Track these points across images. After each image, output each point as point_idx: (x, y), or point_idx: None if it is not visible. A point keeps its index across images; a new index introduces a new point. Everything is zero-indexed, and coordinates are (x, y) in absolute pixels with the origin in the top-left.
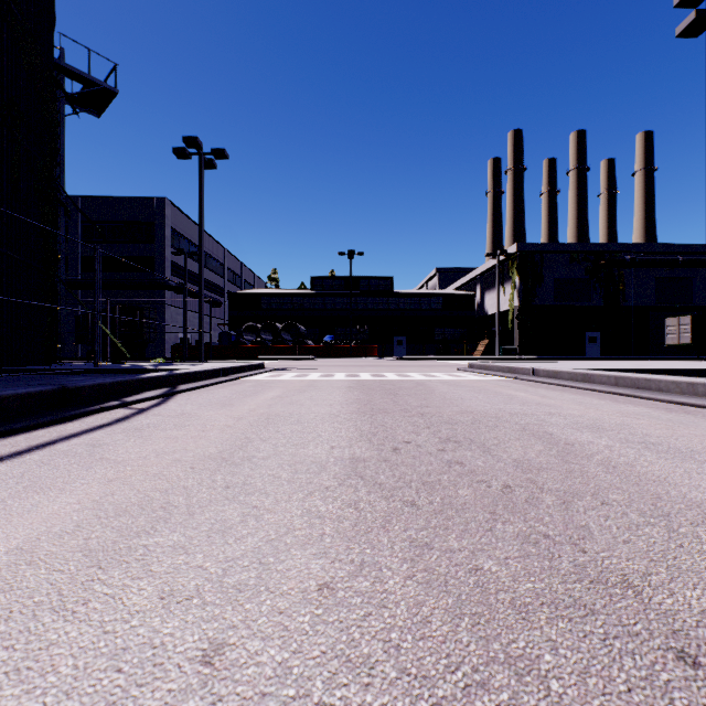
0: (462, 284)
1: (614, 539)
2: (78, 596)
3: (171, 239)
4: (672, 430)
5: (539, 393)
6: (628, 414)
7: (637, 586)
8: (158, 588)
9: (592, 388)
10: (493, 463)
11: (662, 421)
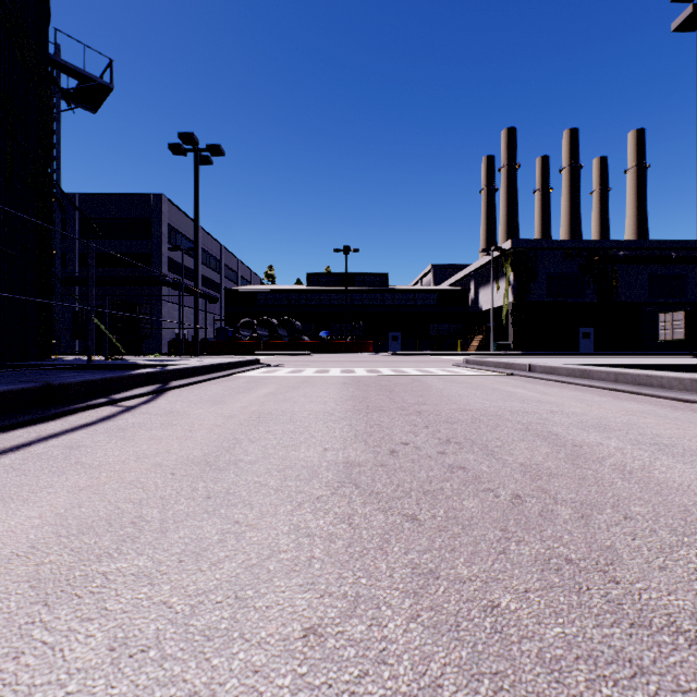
0: (457, 280)
1: (648, 565)
2: (11, 646)
3: (168, 236)
4: (683, 430)
5: (538, 389)
6: (633, 412)
7: (688, 631)
8: (109, 634)
9: (592, 385)
10: (499, 468)
11: (670, 420)
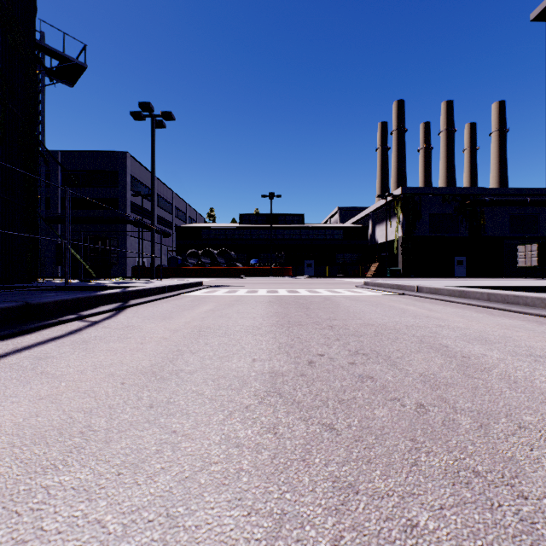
0: (358, 219)
1: None
2: None
3: (131, 184)
4: None
5: (426, 307)
6: (506, 326)
7: None
8: None
9: (469, 303)
10: (402, 378)
11: (538, 334)
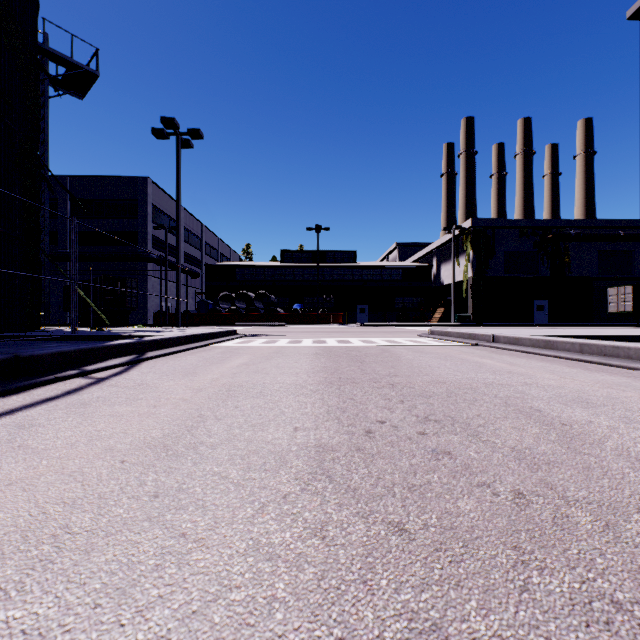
0: (420, 256)
1: None
2: None
3: (153, 216)
4: None
5: (506, 360)
6: (609, 384)
7: None
8: None
9: (557, 355)
10: (489, 454)
11: None
